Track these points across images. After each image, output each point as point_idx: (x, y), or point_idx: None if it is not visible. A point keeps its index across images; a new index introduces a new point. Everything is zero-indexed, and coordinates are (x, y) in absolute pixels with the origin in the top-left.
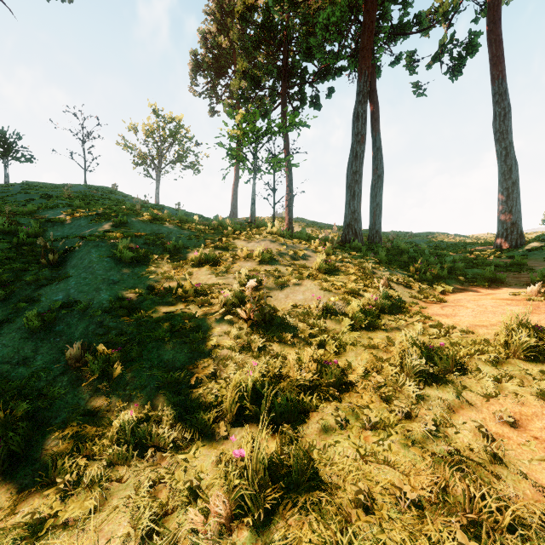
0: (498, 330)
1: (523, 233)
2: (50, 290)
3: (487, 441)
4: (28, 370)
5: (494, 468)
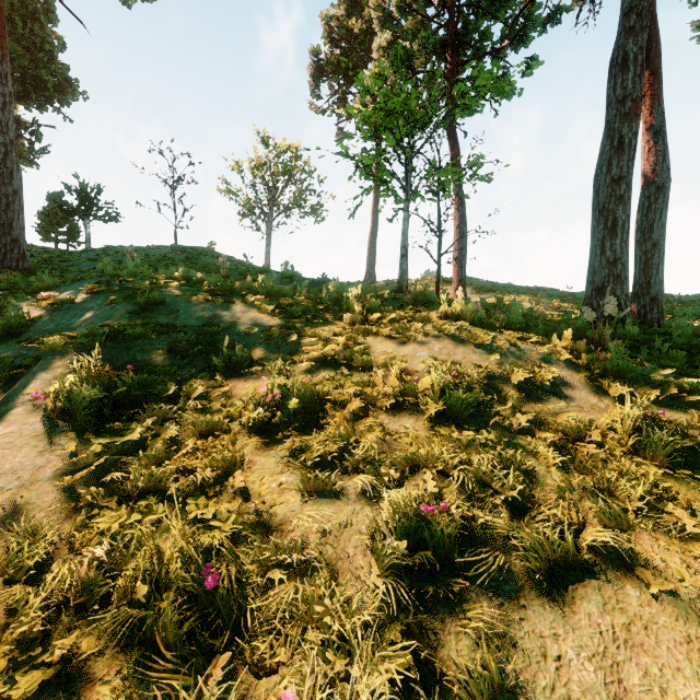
0: None
1: None
2: None
3: None
4: None
5: None
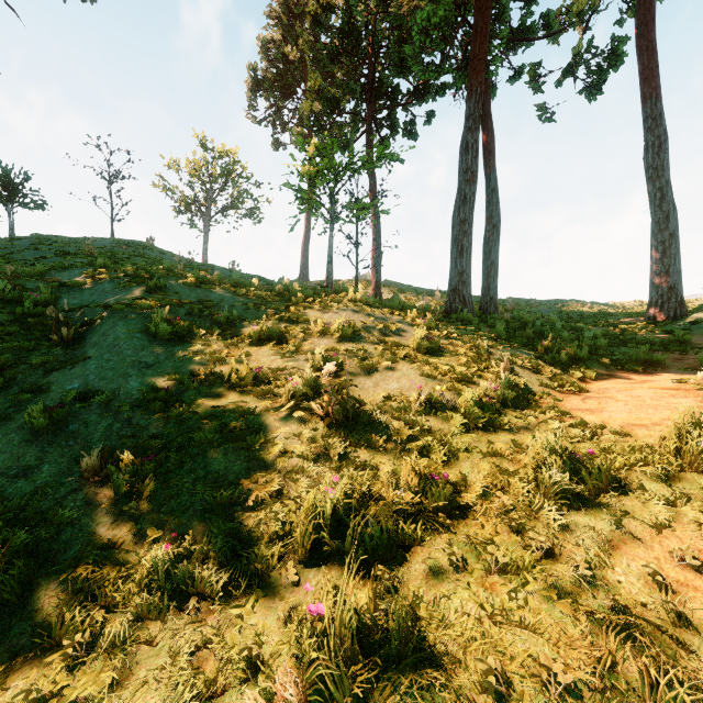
0: (665, 432)
1: (684, 301)
2: (63, 376)
3: (665, 593)
4: (30, 484)
5: (679, 634)
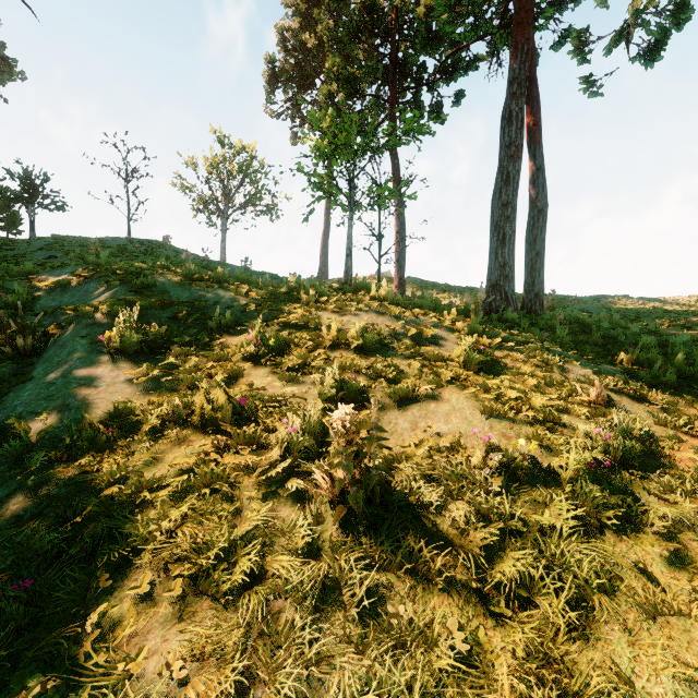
0: None
1: None
2: None
3: None
4: None
5: None
